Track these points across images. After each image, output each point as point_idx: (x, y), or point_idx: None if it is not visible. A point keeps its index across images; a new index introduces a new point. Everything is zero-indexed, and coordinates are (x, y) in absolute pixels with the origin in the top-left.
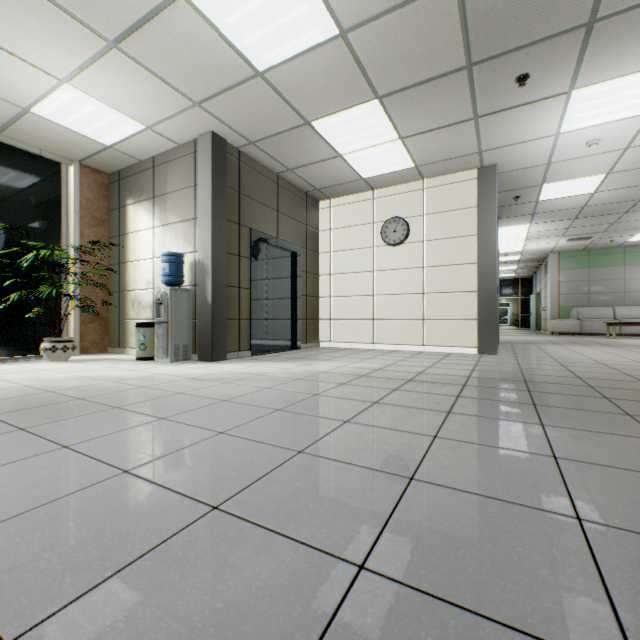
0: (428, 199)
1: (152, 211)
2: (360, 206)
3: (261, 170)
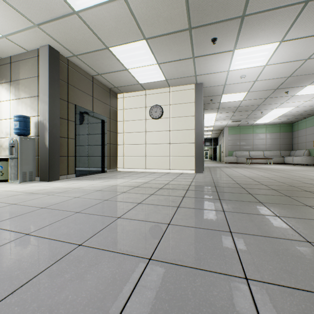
0: (172, 97)
1: (9, 90)
2: (139, 98)
3: (82, 72)
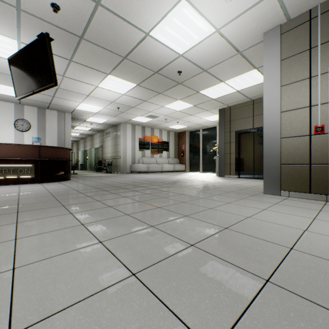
0: None
1: None
2: None
3: (242, 105)
